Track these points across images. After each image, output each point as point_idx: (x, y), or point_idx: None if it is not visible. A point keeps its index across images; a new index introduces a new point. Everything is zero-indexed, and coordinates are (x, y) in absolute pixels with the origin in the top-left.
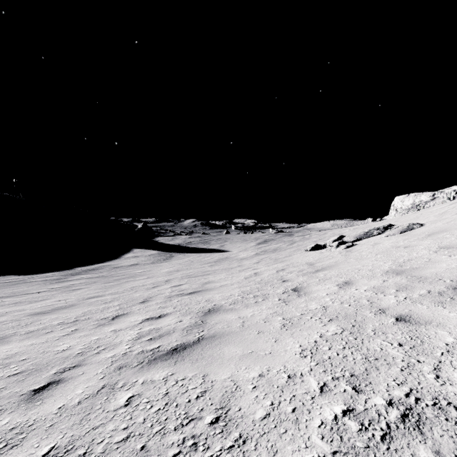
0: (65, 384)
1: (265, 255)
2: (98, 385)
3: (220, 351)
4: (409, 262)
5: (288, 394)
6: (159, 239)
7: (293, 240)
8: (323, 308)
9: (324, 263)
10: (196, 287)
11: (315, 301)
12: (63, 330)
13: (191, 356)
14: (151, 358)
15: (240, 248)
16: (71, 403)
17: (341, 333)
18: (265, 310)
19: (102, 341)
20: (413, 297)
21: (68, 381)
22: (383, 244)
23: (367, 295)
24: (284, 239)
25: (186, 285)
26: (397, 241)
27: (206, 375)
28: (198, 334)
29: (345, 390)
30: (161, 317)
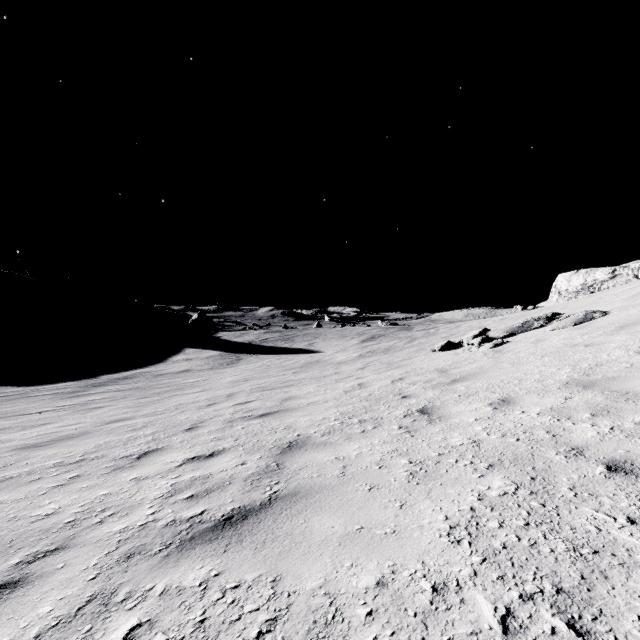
0: (26, 590)
1: (374, 358)
2: (82, 594)
3: (305, 525)
4: (599, 368)
5: (438, 635)
6: (222, 335)
7: (412, 337)
8: (474, 444)
9: (463, 369)
10: (271, 405)
11: (458, 431)
12: (58, 476)
13: (254, 534)
14: (185, 537)
15: (337, 348)
16: (22, 639)
17: (515, 493)
18: (378, 447)
19: (113, 499)
20: (626, 427)
21: (34, 583)
22: (549, 341)
23: (543, 422)
24: (400, 335)
25: (257, 403)
26: (571, 337)
27: (279, 578)
28: (270, 489)
29: (554, 631)
30: (214, 455)
